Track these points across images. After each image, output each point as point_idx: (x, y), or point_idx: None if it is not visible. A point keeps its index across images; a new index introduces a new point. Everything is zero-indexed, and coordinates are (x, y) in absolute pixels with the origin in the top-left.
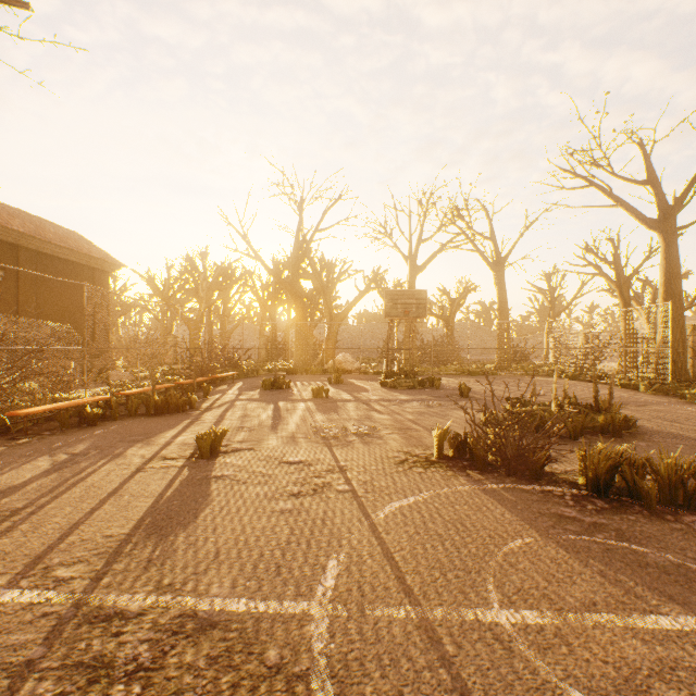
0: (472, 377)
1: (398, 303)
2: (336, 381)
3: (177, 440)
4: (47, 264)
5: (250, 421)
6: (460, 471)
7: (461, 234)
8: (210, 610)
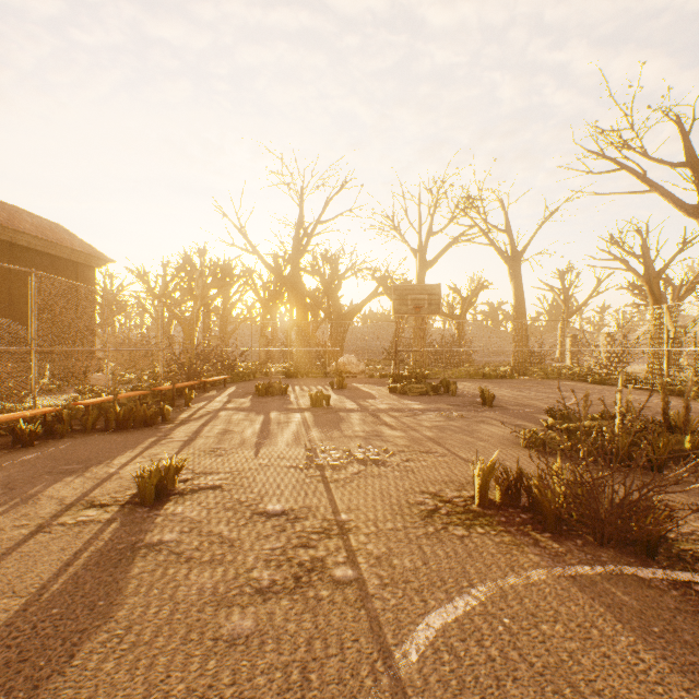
0: (488, 381)
1: (408, 299)
2: (339, 385)
3: (124, 471)
4: (22, 257)
5: (230, 440)
6: (522, 534)
7: (474, 226)
8: None
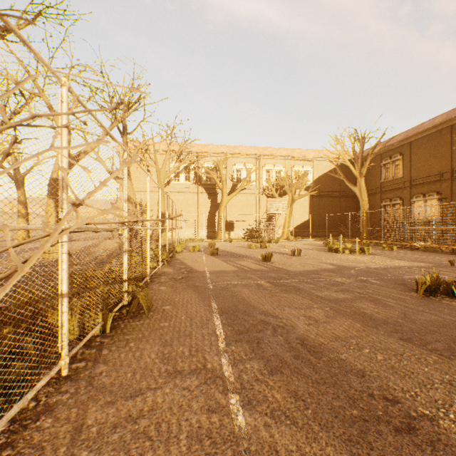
0: None
1: None
2: None
3: None
4: None
5: None
6: None
7: None
8: None
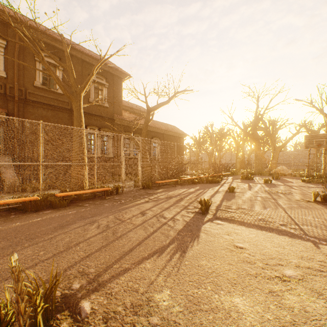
0: None
1: (313, 141)
2: (276, 178)
3: (220, 189)
4: (169, 138)
5: (240, 187)
6: (321, 204)
7: None
8: (243, 208)
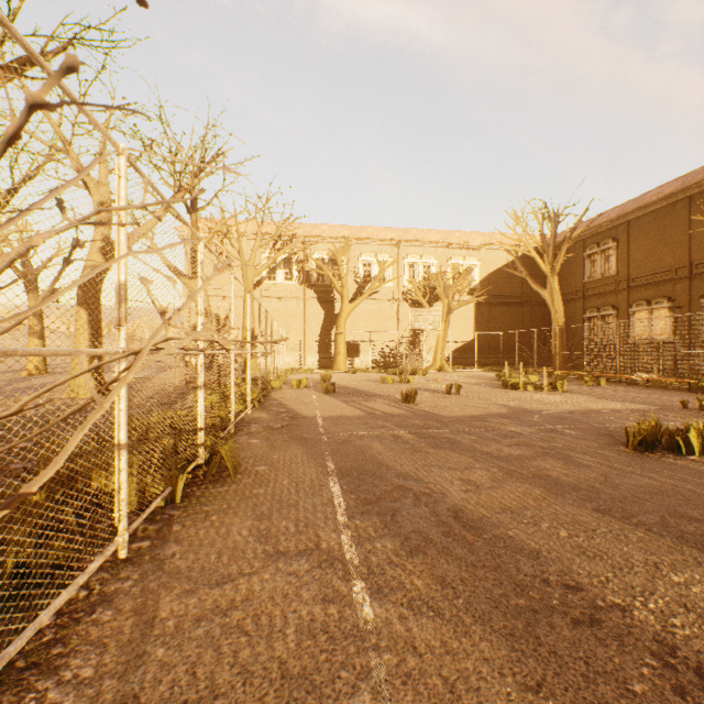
0: None
1: None
2: None
3: None
4: None
5: None
6: None
7: None
8: None
